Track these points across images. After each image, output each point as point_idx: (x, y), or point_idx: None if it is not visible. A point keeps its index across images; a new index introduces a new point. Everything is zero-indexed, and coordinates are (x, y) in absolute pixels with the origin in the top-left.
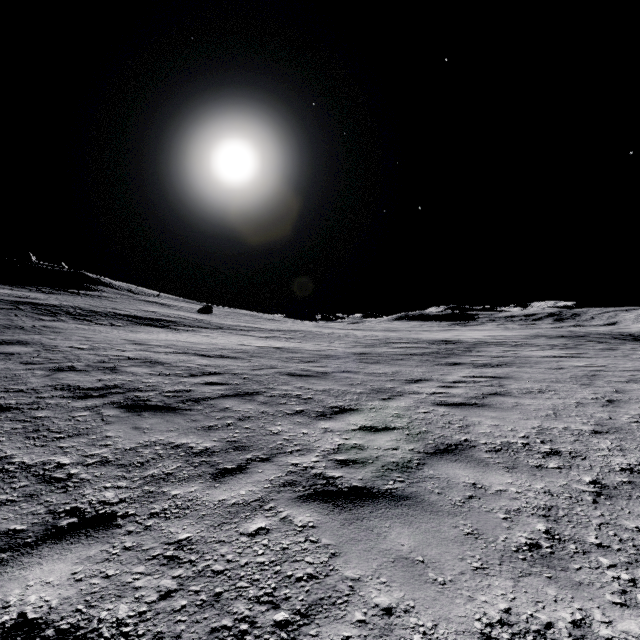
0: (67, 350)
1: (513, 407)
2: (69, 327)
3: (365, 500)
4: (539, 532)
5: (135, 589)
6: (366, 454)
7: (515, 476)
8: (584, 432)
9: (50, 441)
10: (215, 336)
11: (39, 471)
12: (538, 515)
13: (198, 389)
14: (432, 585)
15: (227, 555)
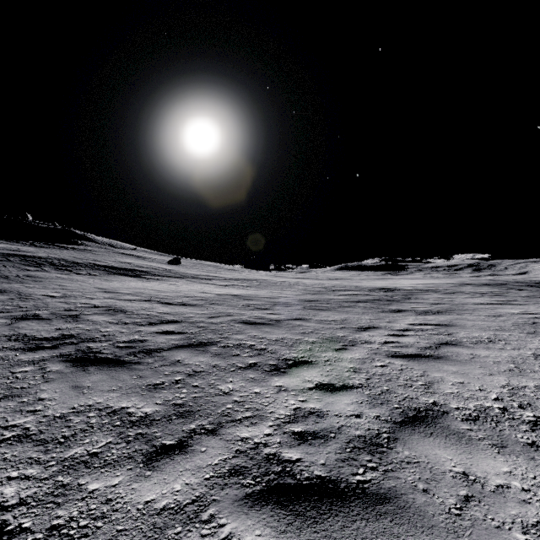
0: (39, 298)
1: (471, 359)
2: (50, 276)
3: (332, 503)
4: None
5: None
6: (326, 424)
7: (510, 460)
8: None
9: None
10: (180, 284)
11: None
12: None
13: (153, 339)
14: None
15: None
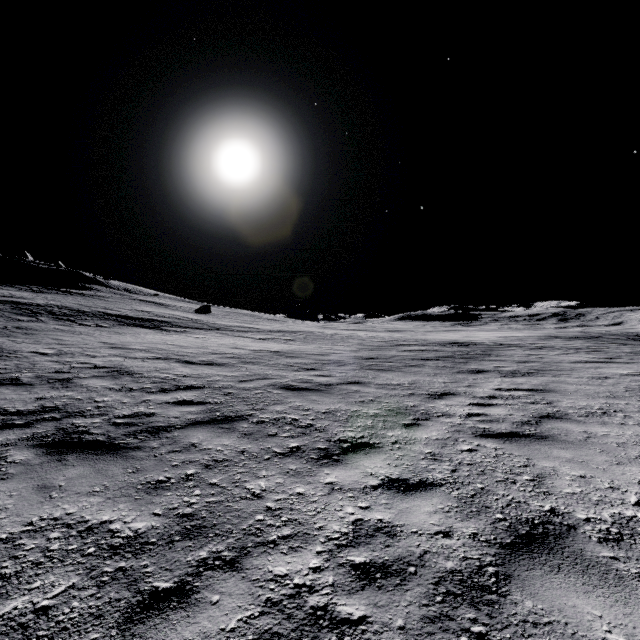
0: (26, 356)
1: (586, 440)
2: (46, 328)
3: None
4: None
5: None
6: (401, 548)
7: None
8: None
9: None
10: (208, 338)
11: None
12: None
13: (163, 412)
14: None
15: None
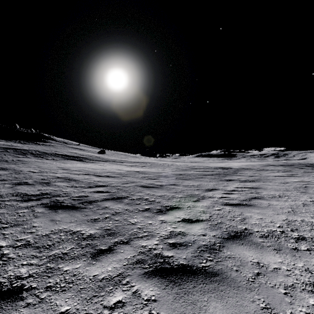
0: (26, 173)
1: (267, 206)
2: (31, 160)
3: (189, 276)
4: (313, 307)
5: None
6: (187, 239)
7: (282, 256)
8: None
9: None
10: (105, 165)
11: None
12: (307, 290)
13: (92, 195)
14: None
15: None
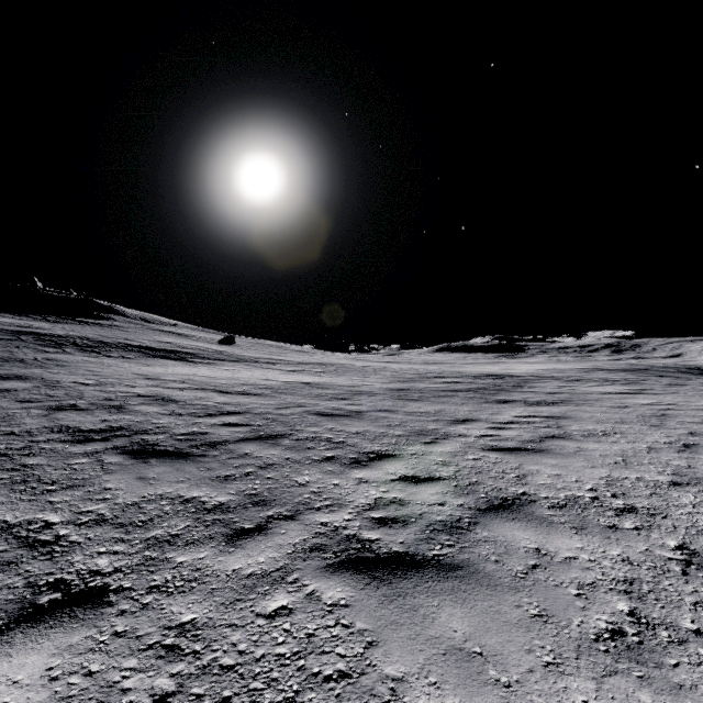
0: (70, 386)
1: (575, 453)
2: (75, 360)
3: (408, 570)
4: (621, 614)
5: (123, 692)
6: (408, 511)
7: (585, 539)
8: (661, 484)
9: (39, 494)
10: (237, 370)
11: (22, 532)
12: (618, 591)
13: (215, 431)
14: (494, 688)
15: (239, 644)
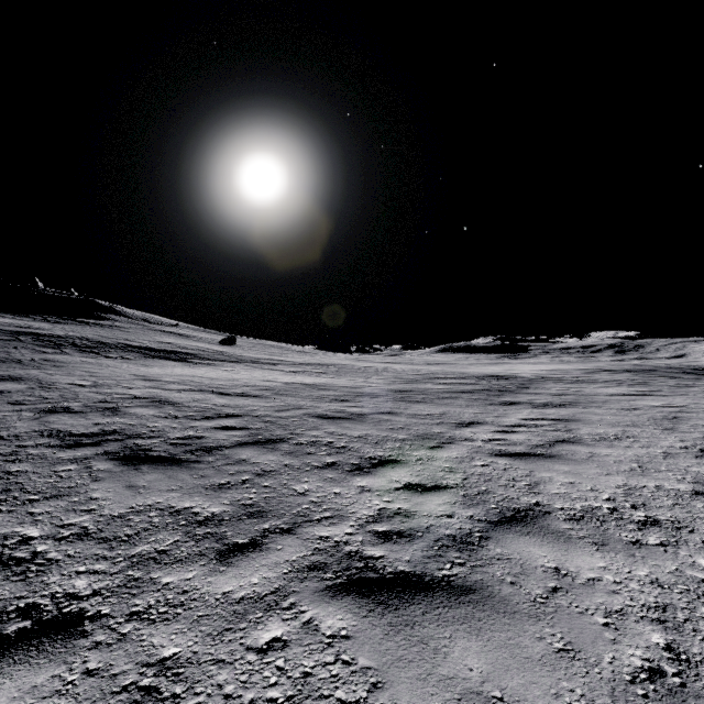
0: (66, 387)
1: (588, 458)
2: (73, 360)
3: (415, 593)
4: (657, 648)
5: None
6: (414, 523)
7: (608, 557)
8: (682, 493)
9: (20, 505)
10: (237, 371)
11: None
12: (650, 619)
13: (211, 435)
14: None
15: (226, 686)
